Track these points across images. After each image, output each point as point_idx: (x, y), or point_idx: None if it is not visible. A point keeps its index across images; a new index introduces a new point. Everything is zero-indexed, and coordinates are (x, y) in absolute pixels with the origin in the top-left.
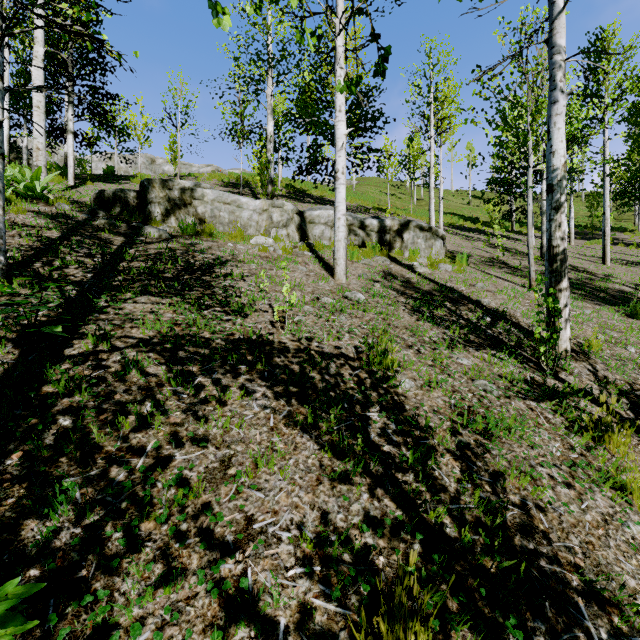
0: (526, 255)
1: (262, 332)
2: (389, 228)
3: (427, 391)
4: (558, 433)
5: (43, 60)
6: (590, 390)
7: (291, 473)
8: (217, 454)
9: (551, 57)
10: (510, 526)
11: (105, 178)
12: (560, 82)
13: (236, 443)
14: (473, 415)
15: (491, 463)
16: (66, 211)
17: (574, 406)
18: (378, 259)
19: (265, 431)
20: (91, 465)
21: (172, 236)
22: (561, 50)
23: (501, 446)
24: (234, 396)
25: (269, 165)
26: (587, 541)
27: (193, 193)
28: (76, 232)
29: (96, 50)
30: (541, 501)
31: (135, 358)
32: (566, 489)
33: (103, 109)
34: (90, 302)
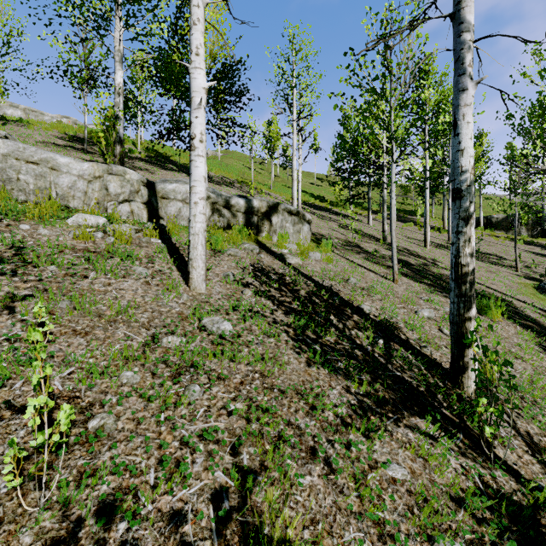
0: (372, 237)
1: None
2: (257, 209)
3: None
4: None
5: None
6: None
7: None
8: None
9: (459, 34)
10: None
11: None
12: (469, 66)
13: None
14: None
15: None
16: None
17: None
18: (246, 247)
19: None
20: None
21: None
22: (471, 28)
23: None
24: None
25: (117, 121)
26: None
27: None
28: None
29: None
30: None
31: None
32: None
33: None
34: None
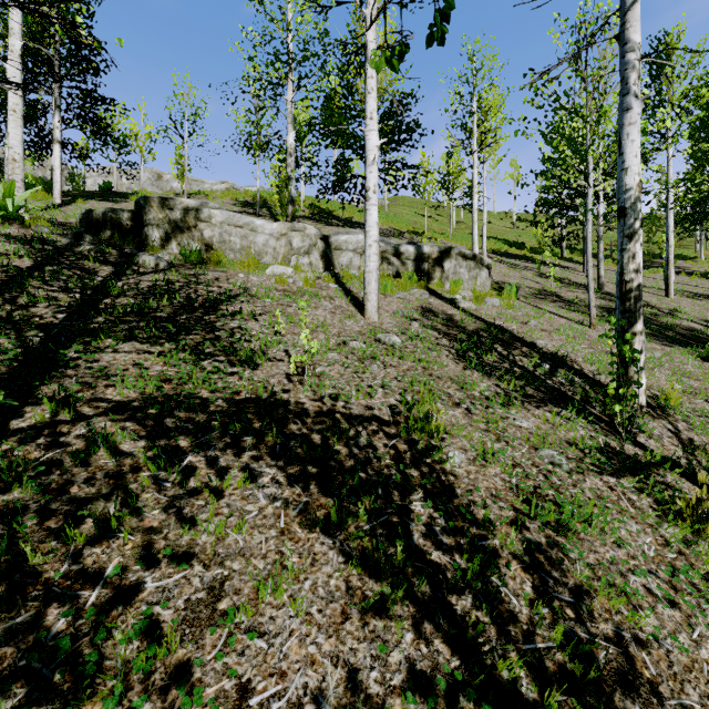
0: (581, 286)
1: (275, 389)
2: (427, 256)
3: (482, 467)
4: (647, 522)
5: (20, 55)
6: (677, 460)
7: (306, 604)
8: (205, 577)
9: (623, 55)
10: (606, 675)
11: (100, 195)
12: (634, 85)
13: (232, 557)
14: (541, 500)
15: (570, 572)
16: (45, 234)
17: (661, 482)
18: (415, 292)
19: (273, 536)
20: (19, 606)
21: (172, 265)
22: (635, 47)
23: (580, 545)
24: (234, 483)
25: (289, 182)
26: (708, 694)
27: (198, 214)
28: (53, 260)
29: (68, 36)
30: (641, 630)
31: (106, 430)
32: (669, 608)
33: (96, 115)
34: (53, 354)
